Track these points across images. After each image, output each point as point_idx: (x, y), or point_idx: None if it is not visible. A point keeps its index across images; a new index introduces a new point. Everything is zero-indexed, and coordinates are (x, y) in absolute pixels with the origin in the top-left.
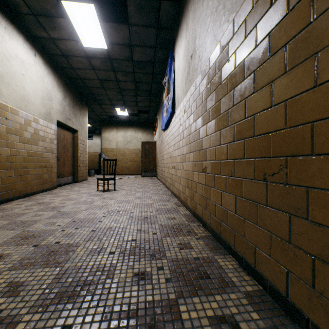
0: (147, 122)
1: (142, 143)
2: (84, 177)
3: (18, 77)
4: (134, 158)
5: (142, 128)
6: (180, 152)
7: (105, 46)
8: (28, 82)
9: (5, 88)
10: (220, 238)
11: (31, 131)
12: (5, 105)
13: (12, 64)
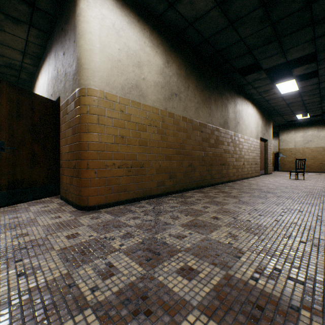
0: None
1: None
2: (270, 171)
3: (249, 123)
4: (316, 156)
5: None
6: None
7: (296, 89)
8: (251, 123)
9: (247, 130)
10: None
11: (252, 146)
12: (247, 137)
13: (248, 118)
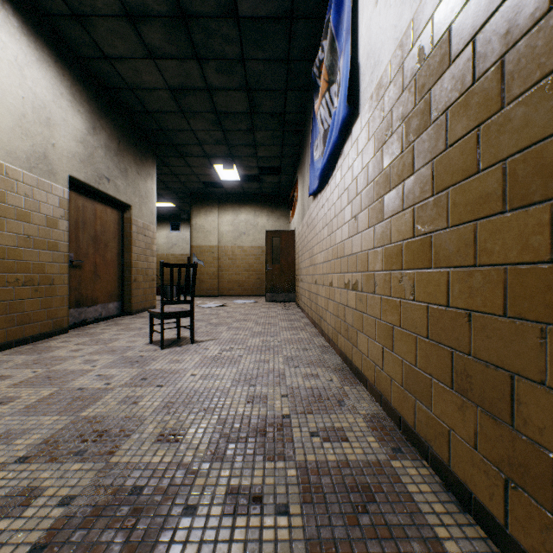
0: (277, 195)
1: (267, 234)
2: (146, 303)
3: None
4: (253, 264)
5: (268, 207)
6: (386, 235)
7: None
8: None
9: None
10: None
11: None
12: None
13: None
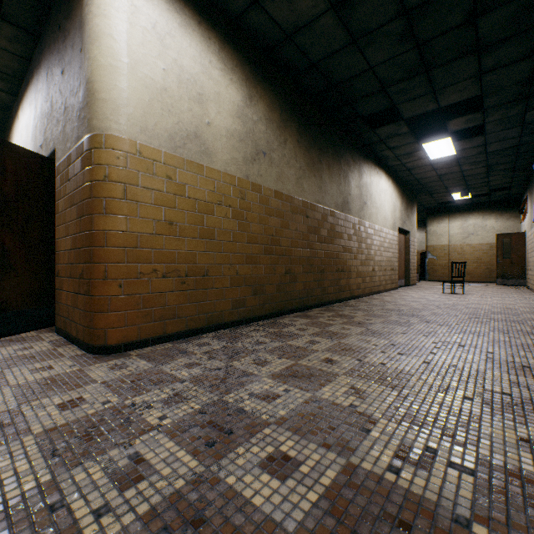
0: (505, 200)
1: (497, 237)
2: (413, 281)
3: (382, 204)
4: (480, 257)
5: (496, 211)
6: None
7: (452, 153)
8: (386, 205)
9: (379, 215)
10: None
11: (387, 242)
12: (379, 227)
13: (381, 197)
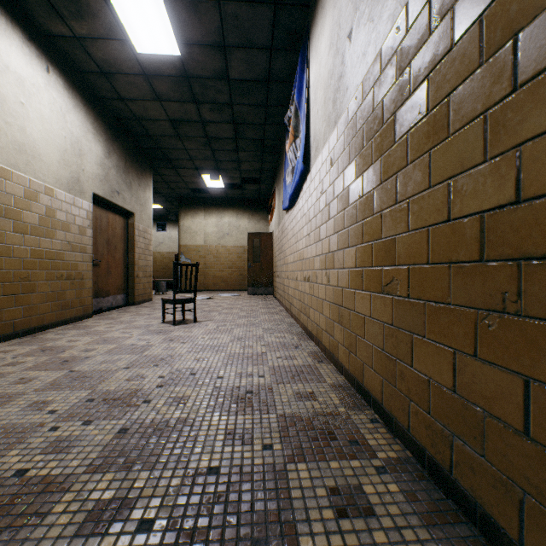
0: (257, 200)
1: (248, 236)
2: (145, 296)
3: (10, 108)
4: (236, 261)
5: (249, 211)
6: (321, 249)
7: (176, 50)
8: (31, 119)
9: None
10: (448, 481)
11: (39, 212)
12: None
13: None
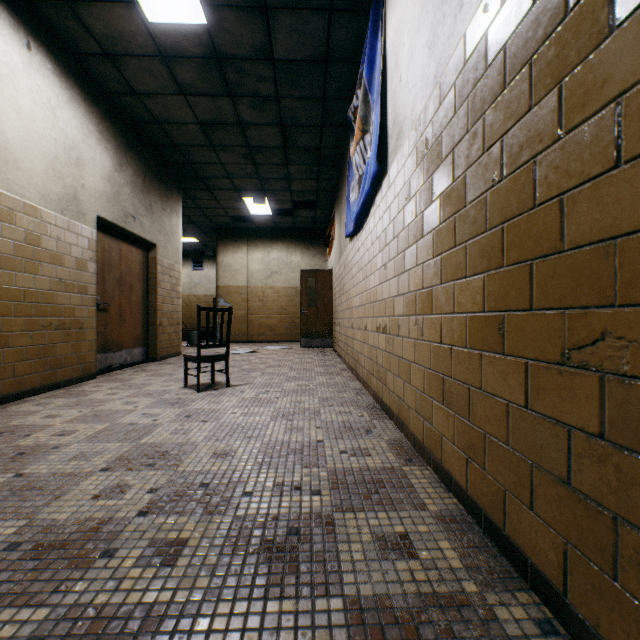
0: (312, 230)
1: (301, 274)
2: (172, 349)
3: None
4: (286, 306)
5: (302, 243)
6: (406, 285)
7: (200, 16)
8: (3, 110)
9: None
10: None
11: (15, 238)
12: None
13: None
